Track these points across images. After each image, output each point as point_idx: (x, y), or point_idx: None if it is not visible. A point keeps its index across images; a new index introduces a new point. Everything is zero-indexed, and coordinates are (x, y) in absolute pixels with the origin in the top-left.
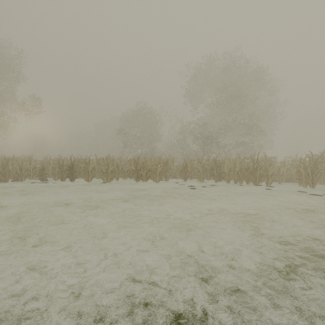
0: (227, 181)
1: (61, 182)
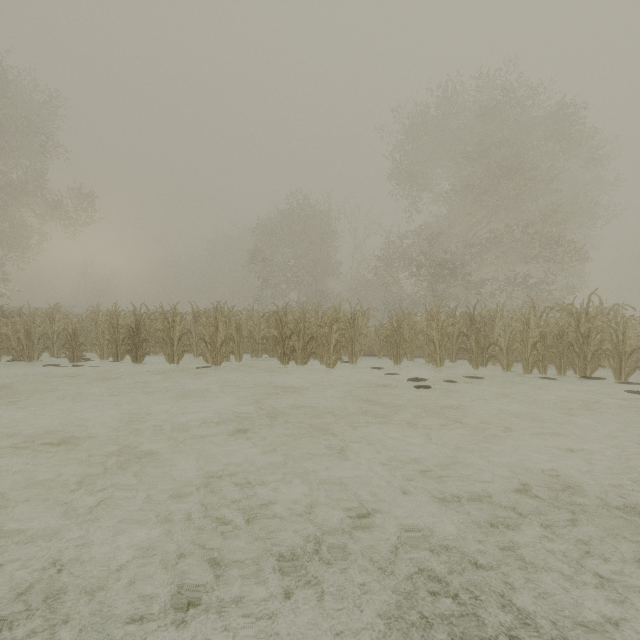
0: (503, 366)
1: (115, 364)
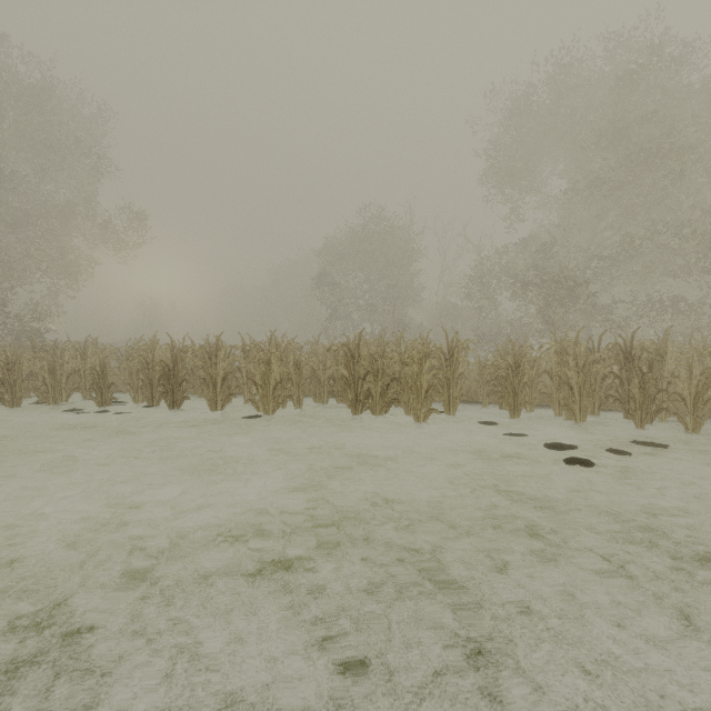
0: (687, 424)
1: (150, 409)
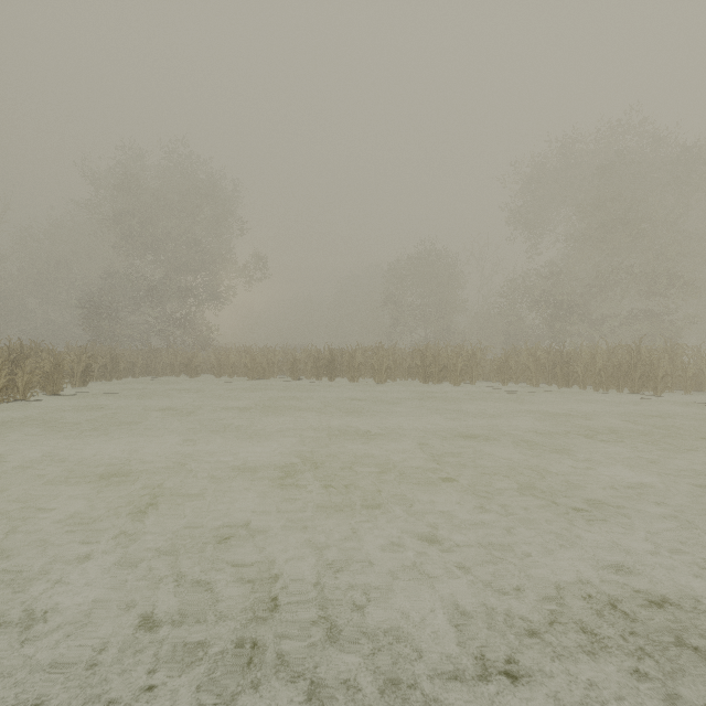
0: (581, 387)
1: (317, 382)
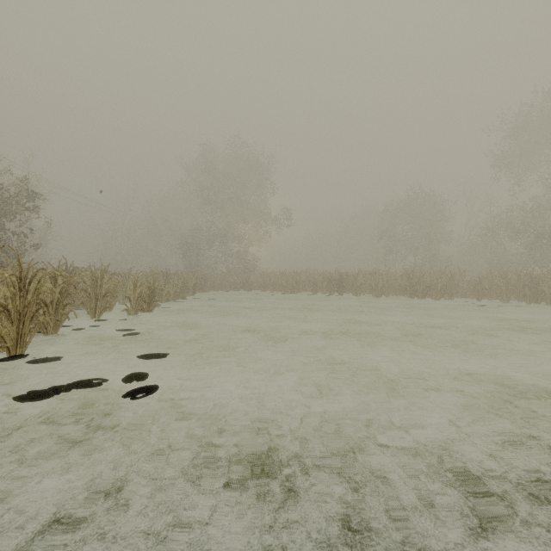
0: (547, 303)
1: (330, 296)
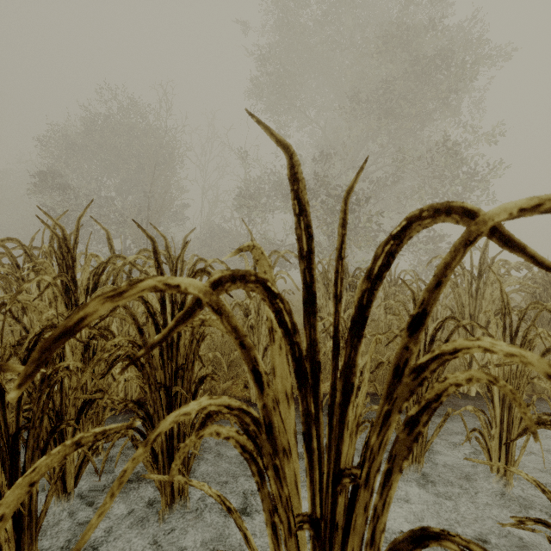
0: None
1: None
